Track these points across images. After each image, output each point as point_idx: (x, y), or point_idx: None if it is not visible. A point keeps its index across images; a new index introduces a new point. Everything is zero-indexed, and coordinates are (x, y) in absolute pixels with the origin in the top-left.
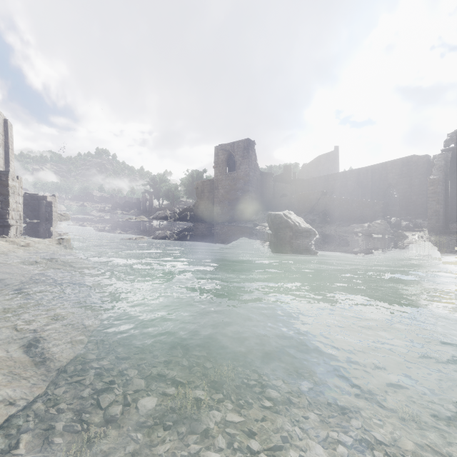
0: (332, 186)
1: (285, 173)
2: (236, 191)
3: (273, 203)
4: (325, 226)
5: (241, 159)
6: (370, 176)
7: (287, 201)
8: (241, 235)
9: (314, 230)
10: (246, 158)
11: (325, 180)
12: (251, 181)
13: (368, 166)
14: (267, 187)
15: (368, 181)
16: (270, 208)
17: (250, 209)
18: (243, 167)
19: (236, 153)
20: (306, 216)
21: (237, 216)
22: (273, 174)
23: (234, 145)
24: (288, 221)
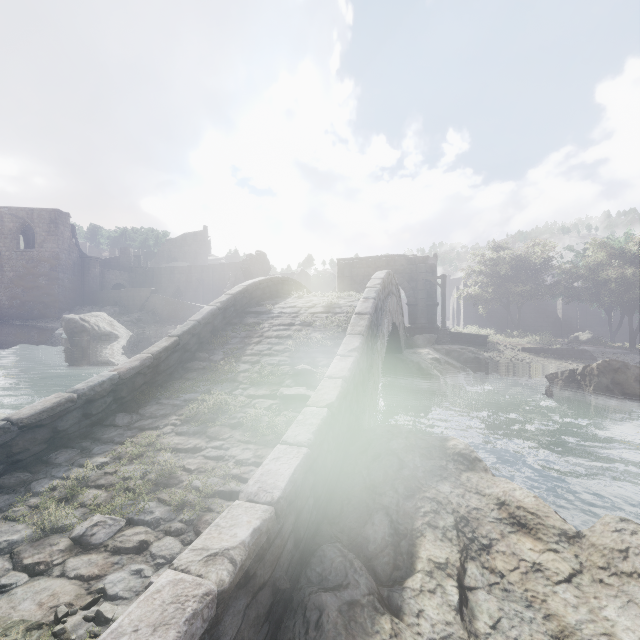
0: (178, 279)
1: (122, 257)
2: (37, 276)
3: (99, 295)
4: (150, 326)
5: (46, 235)
6: (212, 274)
7: (116, 295)
8: (39, 338)
9: (116, 333)
10: (54, 235)
11: (172, 272)
12: (63, 265)
13: (210, 265)
14: (91, 274)
15: (209, 280)
16: (95, 301)
17: (62, 303)
18: (48, 246)
19: (37, 224)
20: (134, 315)
21: (38, 311)
22: (100, 259)
23: (33, 213)
24: (84, 326)
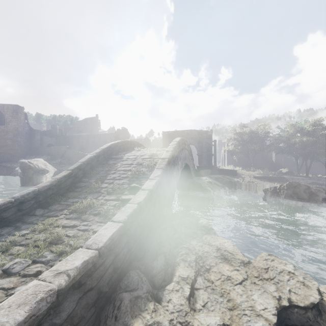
0: (82, 142)
1: (52, 130)
2: (6, 140)
3: (40, 150)
4: (66, 166)
5: (11, 118)
6: (99, 139)
7: (49, 150)
8: (7, 172)
9: (47, 169)
10: (15, 118)
11: (78, 138)
12: (20, 134)
13: (99, 134)
14: (35, 139)
15: (98, 142)
16: (37, 153)
17: (19, 153)
18: (12, 124)
19: (6, 112)
20: (58, 160)
21: (7, 158)
22: (40, 131)
23: (4, 106)
24: (30, 165)
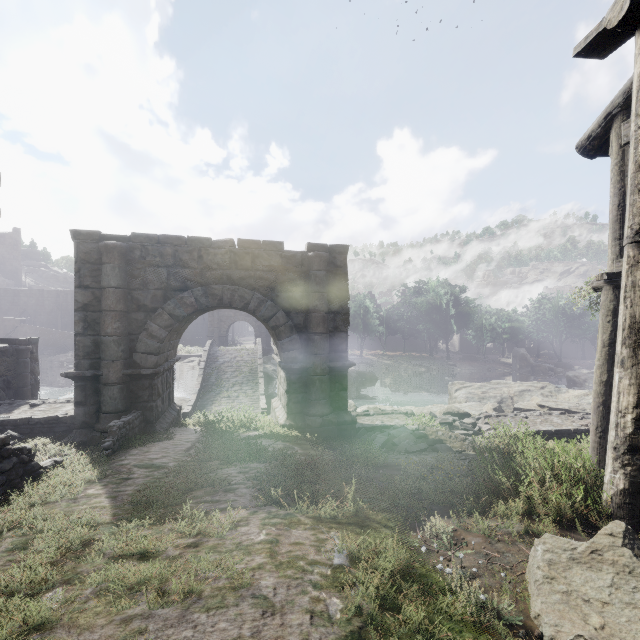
0: (25, 302)
1: None
2: None
3: None
4: None
5: None
6: (71, 300)
7: None
8: None
9: None
10: None
11: (16, 294)
12: None
13: (69, 291)
14: None
15: (68, 305)
16: None
17: None
18: None
19: None
20: None
21: None
22: None
23: None
24: None
